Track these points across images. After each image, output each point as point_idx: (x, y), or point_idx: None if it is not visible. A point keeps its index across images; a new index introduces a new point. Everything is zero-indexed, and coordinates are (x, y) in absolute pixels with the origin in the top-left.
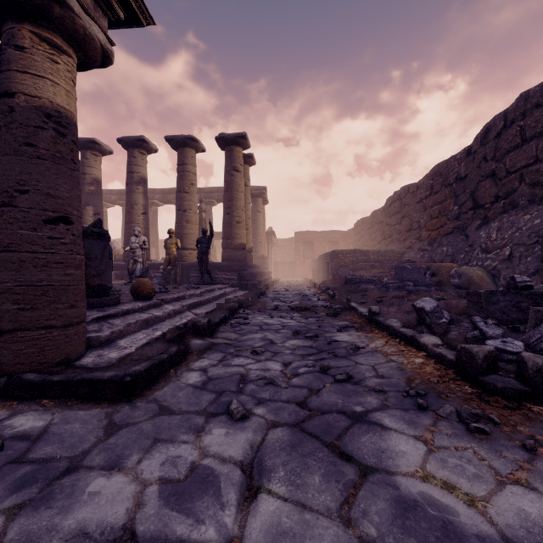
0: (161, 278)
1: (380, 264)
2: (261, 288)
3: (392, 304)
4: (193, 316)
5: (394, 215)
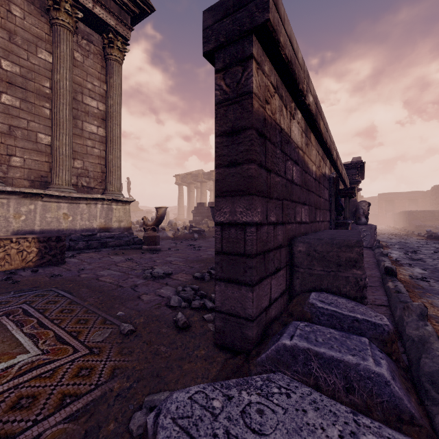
0: None
1: None
2: None
3: None
4: None
5: None
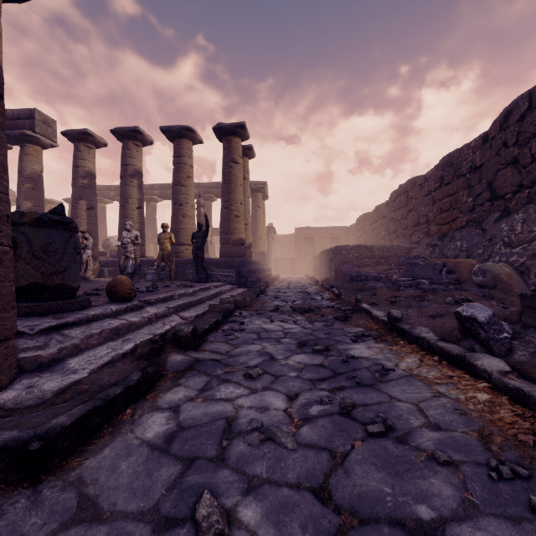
0: (155, 275)
1: (386, 260)
2: (261, 286)
3: (409, 305)
4: (178, 321)
5: (400, 210)
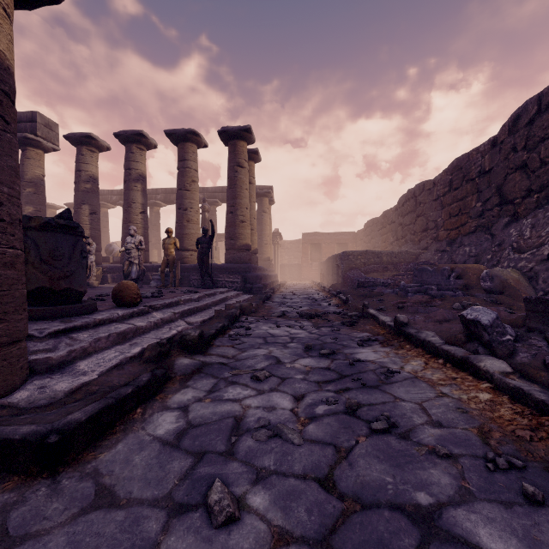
0: (159, 281)
1: (394, 266)
2: (267, 292)
3: (417, 311)
4: (185, 326)
5: (408, 215)
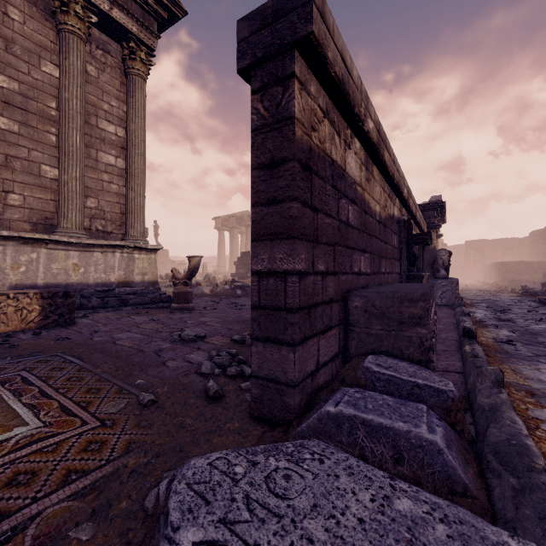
0: None
1: (542, 271)
2: None
3: None
4: None
5: None
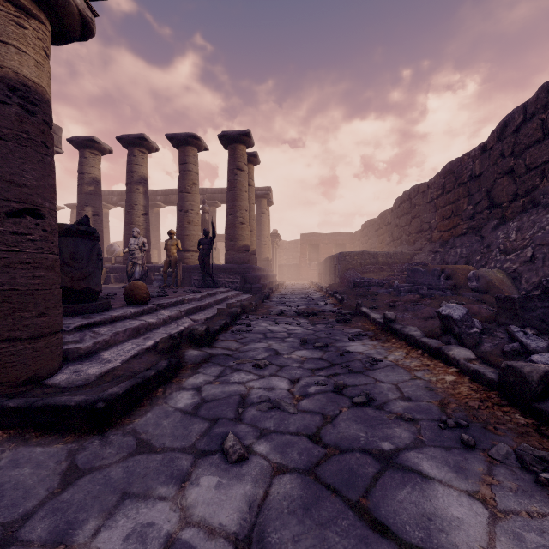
0: (161, 281)
1: (389, 266)
2: (266, 292)
3: (406, 309)
4: (190, 323)
5: (404, 216)
